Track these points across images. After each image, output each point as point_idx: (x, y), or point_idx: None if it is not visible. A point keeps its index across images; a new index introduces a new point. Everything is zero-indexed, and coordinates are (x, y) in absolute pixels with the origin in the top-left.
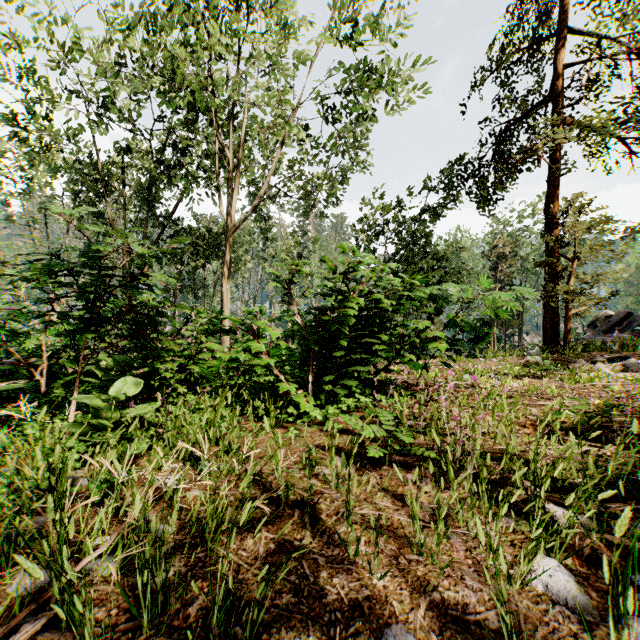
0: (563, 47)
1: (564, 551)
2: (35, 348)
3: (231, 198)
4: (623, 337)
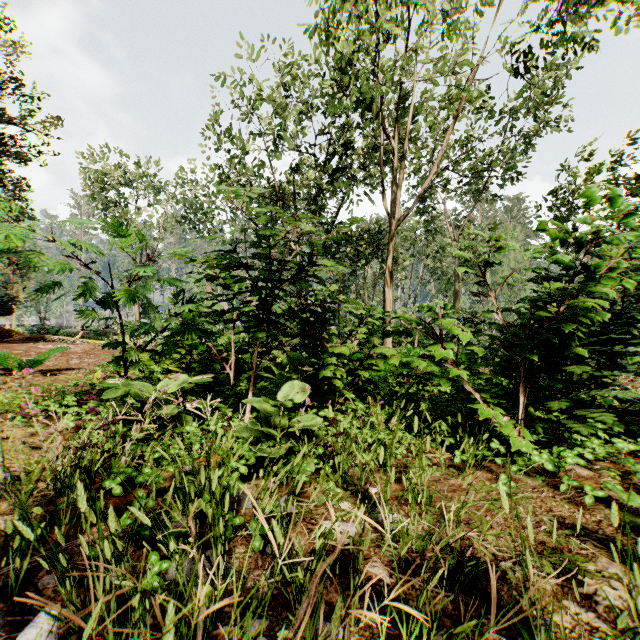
0: None
1: None
2: (229, 343)
3: (393, 191)
4: None
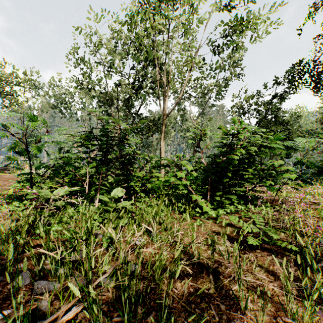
0: None
1: None
2: (84, 173)
3: (165, 101)
4: None
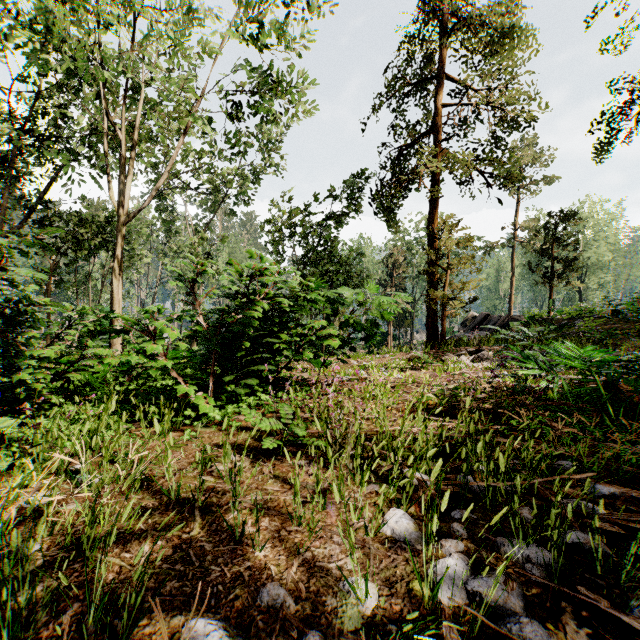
0: (441, 89)
1: (410, 503)
2: None
3: (123, 185)
4: (484, 334)
